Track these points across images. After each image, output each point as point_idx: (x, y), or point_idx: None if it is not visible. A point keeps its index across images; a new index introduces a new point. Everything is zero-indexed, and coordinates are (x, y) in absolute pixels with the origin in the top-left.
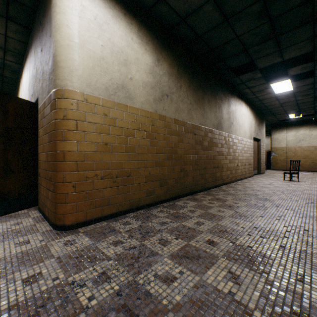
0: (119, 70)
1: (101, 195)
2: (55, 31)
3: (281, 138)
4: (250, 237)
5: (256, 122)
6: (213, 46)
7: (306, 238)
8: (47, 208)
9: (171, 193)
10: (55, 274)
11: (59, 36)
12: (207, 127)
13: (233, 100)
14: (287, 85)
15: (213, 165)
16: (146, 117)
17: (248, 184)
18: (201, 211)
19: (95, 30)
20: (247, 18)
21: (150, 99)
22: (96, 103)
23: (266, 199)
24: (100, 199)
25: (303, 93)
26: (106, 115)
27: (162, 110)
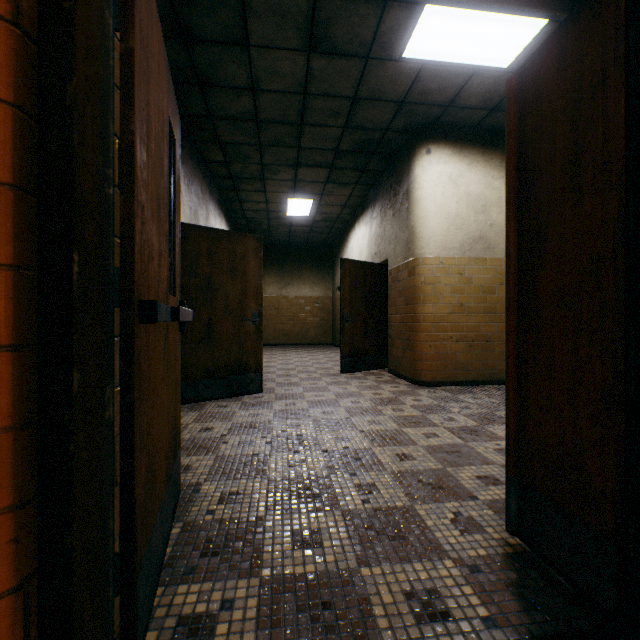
0: (475, 221)
1: (456, 359)
2: (413, 206)
3: None
4: None
5: None
6: None
7: None
8: (402, 367)
9: None
10: (430, 401)
11: (418, 210)
12: None
13: None
14: None
15: None
16: None
17: None
18: None
19: (449, 190)
20: None
21: None
22: (450, 264)
23: None
24: (455, 362)
25: None
26: (461, 274)
27: None
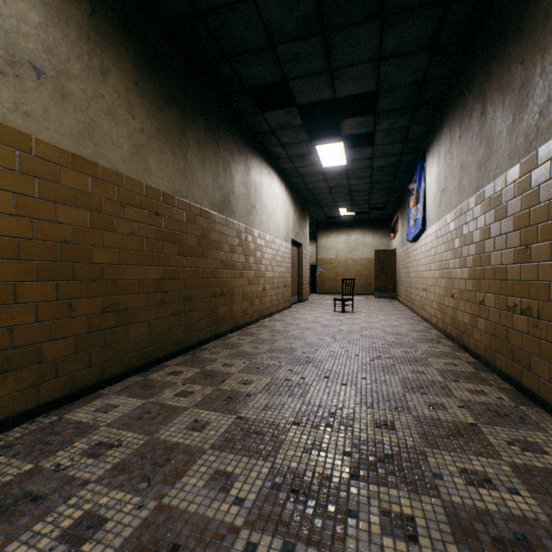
0: None
1: None
2: None
3: (330, 245)
4: None
5: (297, 213)
6: (202, 4)
7: (397, 498)
8: None
9: (61, 384)
10: None
11: None
12: (196, 204)
13: (255, 163)
14: (338, 154)
15: (212, 290)
16: None
17: (282, 324)
18: (136, 441)
19: None
20: None
21: None
22: None
23: (309, 359)
24: None
25: (358, 174)
26: None
27: (9, 111)
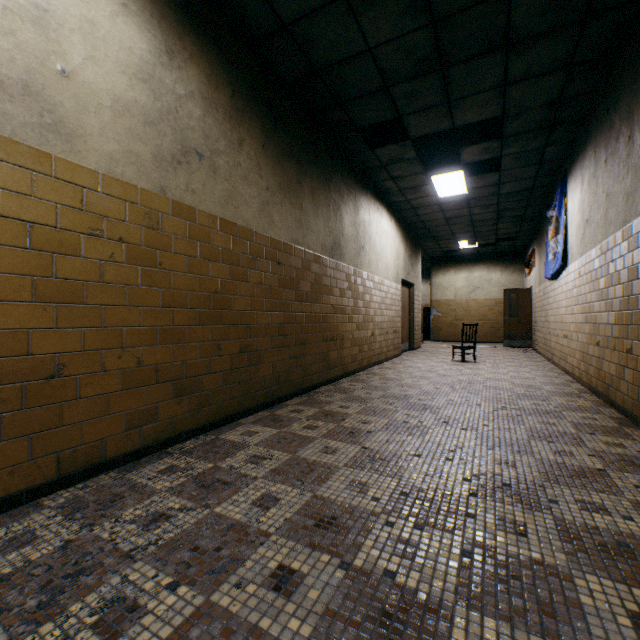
0: (8, 31)
1: None
2: None
3: (447, 284)
4: (393, 532)
5: (407, 250)
6: (320, 63)
7: (511, 511)
8: None
9: (213, 411)
10: None
11: None
12: (310, 250)
13: (364, 200)
14: (457, 183)
15: (323, 334)
16: (128, 201)
17: (393, 372)
18: (282, 457)
19: None
20: (388, 2)
21: (141, 154)
22: None
23: (426, 406)
24: None
25: (482, 203)
26: None
27: (183, 191)
